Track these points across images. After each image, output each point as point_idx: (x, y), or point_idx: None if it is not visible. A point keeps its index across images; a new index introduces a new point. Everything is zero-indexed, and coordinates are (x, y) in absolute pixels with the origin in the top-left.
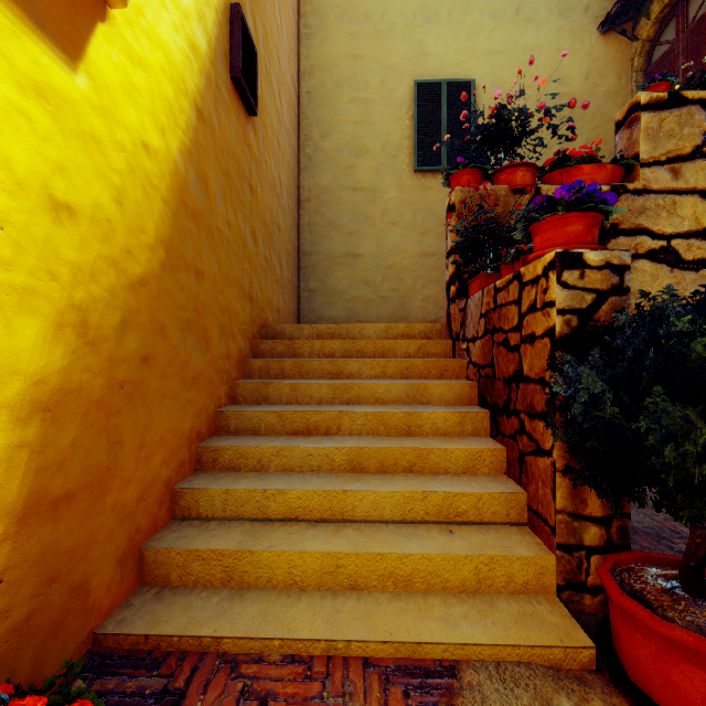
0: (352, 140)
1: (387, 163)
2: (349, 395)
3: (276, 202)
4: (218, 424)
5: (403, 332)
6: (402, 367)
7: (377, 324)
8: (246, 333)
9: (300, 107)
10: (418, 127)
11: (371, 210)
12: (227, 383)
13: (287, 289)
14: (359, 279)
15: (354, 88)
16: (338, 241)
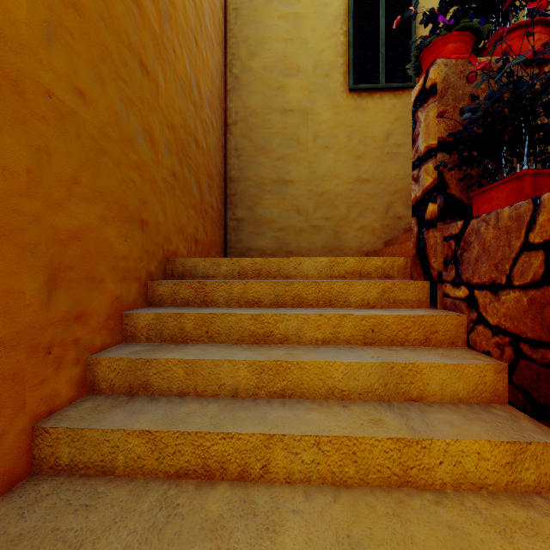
0: (282, 59)
1: (320, 83)
2: (283, 382)
3: (192, 110)
4: (38, 452)
5: (353, 268)
6: (364, 327)
7: (319, 258)
8: (132, 272)
9: (227, 25)
10: (353, 42)
11: (302, 133)
12: (78, 361)
13: (210, 217)
14: (289, 207)
15: (284, 3)
16: (267, 166)
